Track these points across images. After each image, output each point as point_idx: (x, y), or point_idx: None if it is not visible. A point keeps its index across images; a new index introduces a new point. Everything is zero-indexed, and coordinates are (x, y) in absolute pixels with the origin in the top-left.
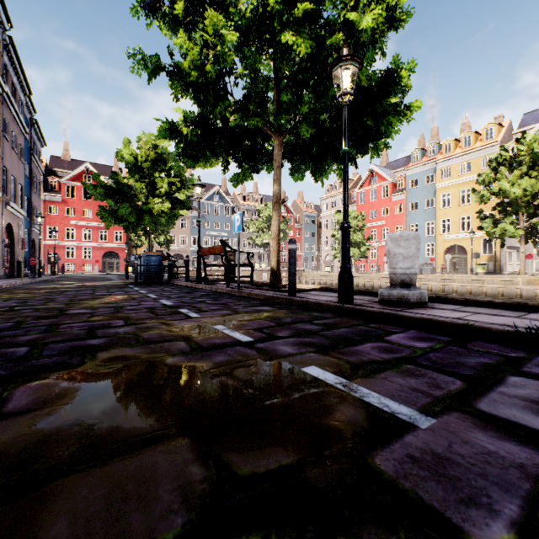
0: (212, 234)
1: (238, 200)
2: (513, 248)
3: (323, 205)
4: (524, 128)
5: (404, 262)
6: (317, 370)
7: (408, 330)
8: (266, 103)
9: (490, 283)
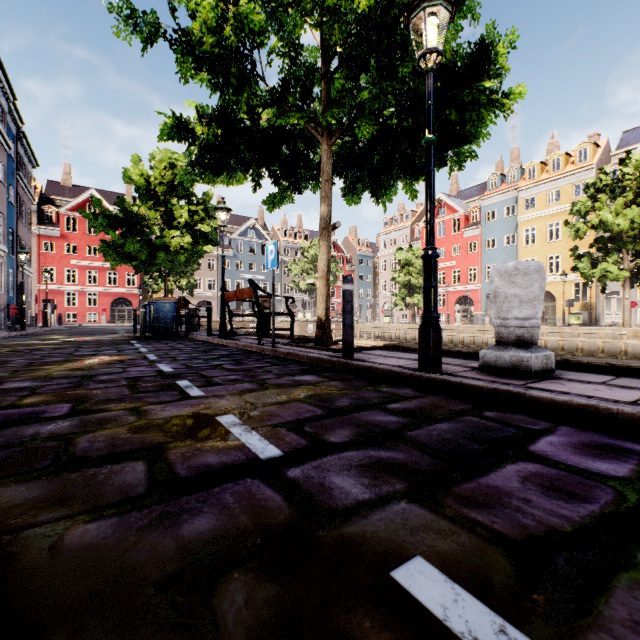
0: (246, 277)
1: (278, 235)
2: (611, 293)
3: (381, 243)
4: (624, 149)
5: (521, 308)
6: (433, 579)
7: (558, 426)
8: (311, 92)
9: (587, 337)
